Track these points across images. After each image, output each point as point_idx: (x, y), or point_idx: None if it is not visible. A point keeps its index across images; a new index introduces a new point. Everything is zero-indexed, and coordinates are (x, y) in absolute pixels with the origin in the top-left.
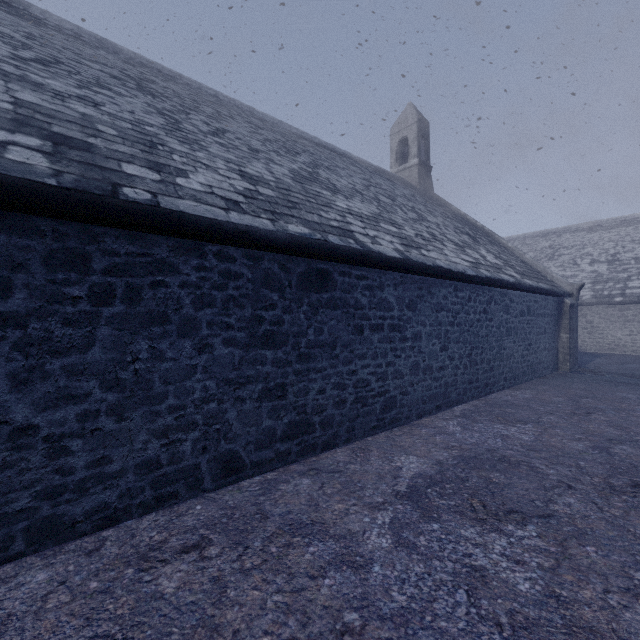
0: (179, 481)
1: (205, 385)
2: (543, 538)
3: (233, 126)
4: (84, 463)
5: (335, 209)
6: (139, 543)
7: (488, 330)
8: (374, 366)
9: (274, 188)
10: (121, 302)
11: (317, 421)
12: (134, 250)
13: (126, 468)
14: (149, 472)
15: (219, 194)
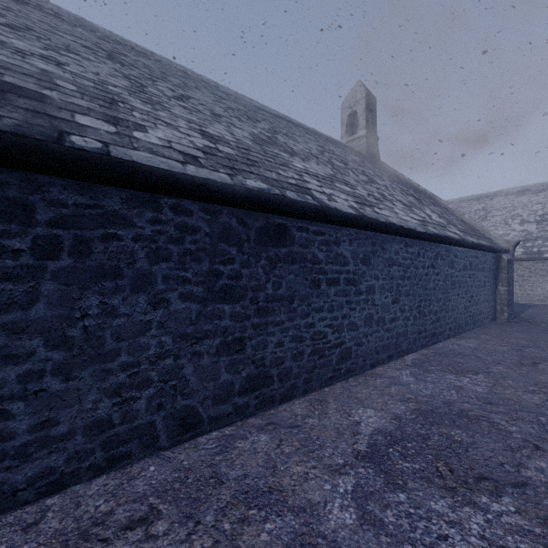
0: (133, 440)
1: (160, 341)
2: (523, 515)
3: (198, 95)
4: (26, 427)
5: (293, 169)
6: (82, 515)
7: (435, 283)
8: (330, 319)
9: (234, 147)
10: (69, 255)
11: (275, 374)
12: (83, 201)
13: (74, 430)
14: (100, 433)
15: (177, 149)
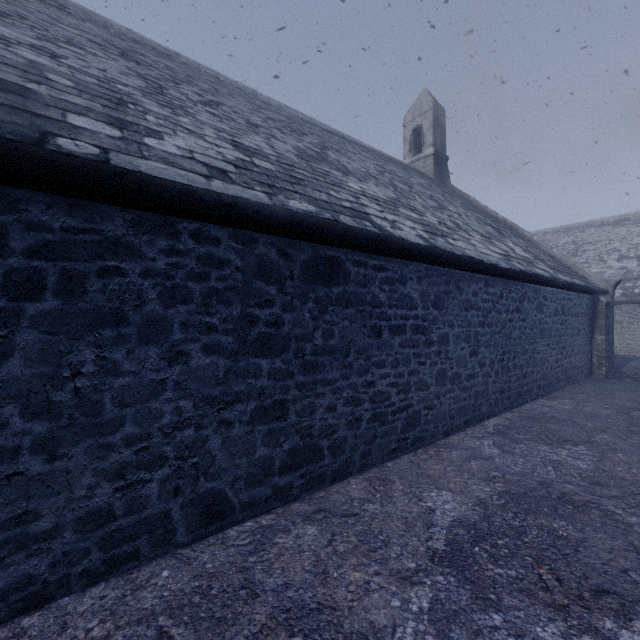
0: (141, 536)
1: (178, 406)
2: None
3: (231, 102)
4: None
5: (347, 190)
6: None
7: (521, 331)
8: (394, 376)
9: (274, 162)
10: (54, 295)
11: (326, 446)
12: (74, 224)
13: (62, 525)
14: (97, 527)
15: (201, 160)
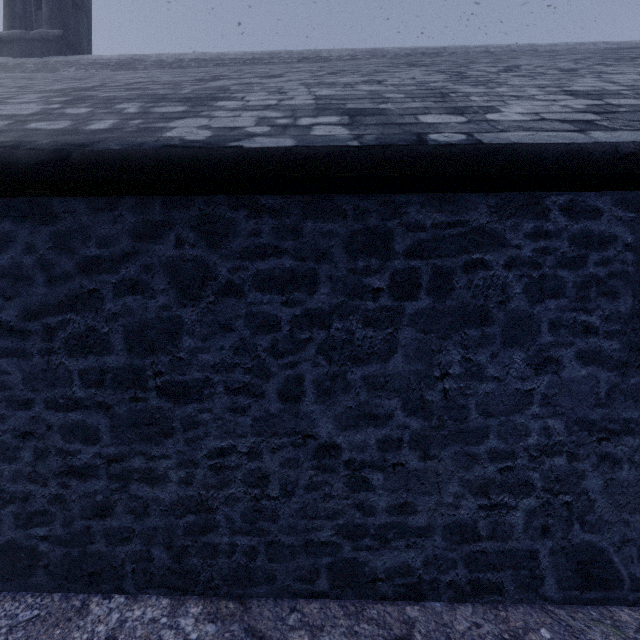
0: (504, 569)
1: (545, 425)
2: None
3: (523, 61)
4: (385, 505)
5: None
6: None
7: None
8: None
9: (634, 96)
10: (426, 294)
11: None
12: (442, 219)
13: (432, 526)
14: (462, 541)
15: (553, 118)
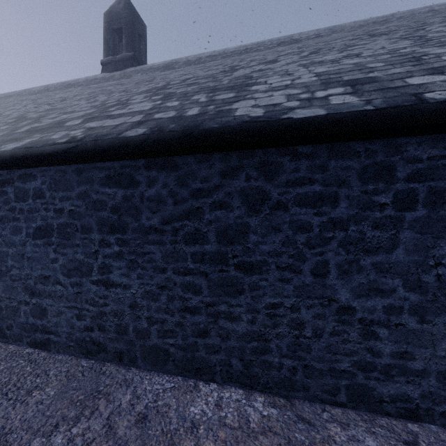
0: None
1: None
2: None
3: None
4: (389, 351)
5: None
6: None
7: None
8: None
9: None
10: (422, 206)
11: None
12: (436, 153)
13: (427, 370)
14: None
15: None
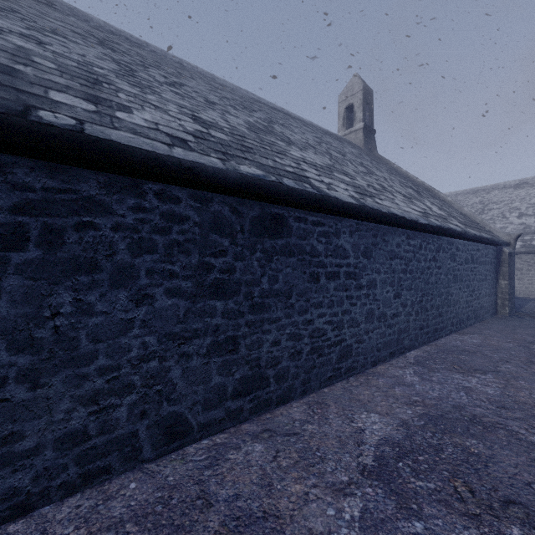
0: (112, 453)
1: (144, 341)
2: None
3: (192, 83)
4: None
5: (290, 157)
6: None
7: (437, 277)
8: (330, 315)
9: (228, 133)
10: (36, 246)
11: (271, 375)
12: (54, 185)
13: (43, 444)
14: (73, 446)
15: (165, 131)
